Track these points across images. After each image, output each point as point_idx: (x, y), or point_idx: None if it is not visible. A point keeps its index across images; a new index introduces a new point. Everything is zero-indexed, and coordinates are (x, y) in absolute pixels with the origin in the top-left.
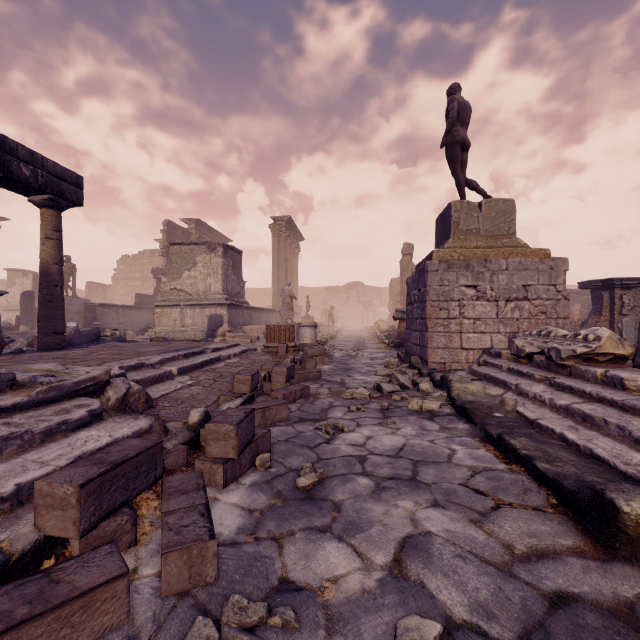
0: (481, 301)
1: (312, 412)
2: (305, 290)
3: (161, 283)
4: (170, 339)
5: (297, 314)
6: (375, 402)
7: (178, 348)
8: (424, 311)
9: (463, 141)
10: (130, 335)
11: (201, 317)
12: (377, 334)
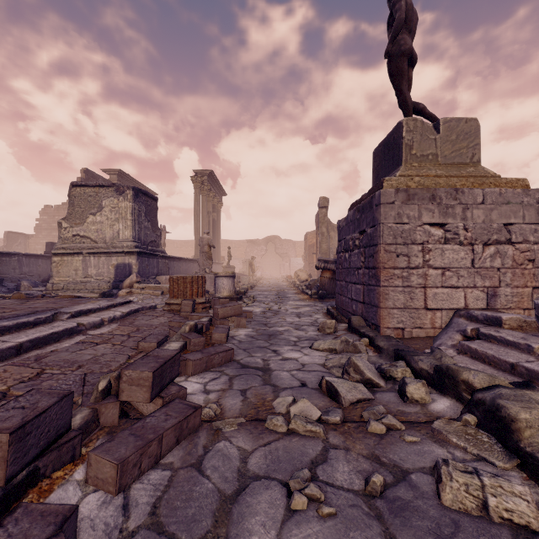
0: (451, 244)
1: (186, 536)
2: (228, 242)
3: (62, 229)
4: (38, 295)
5: (220, 264)
6: (340, 449)
7: (6, 314)
8: (373, 258)
9: (411, 51)
10: (25, 286)
11: (107, 266)
12: (296, 283)
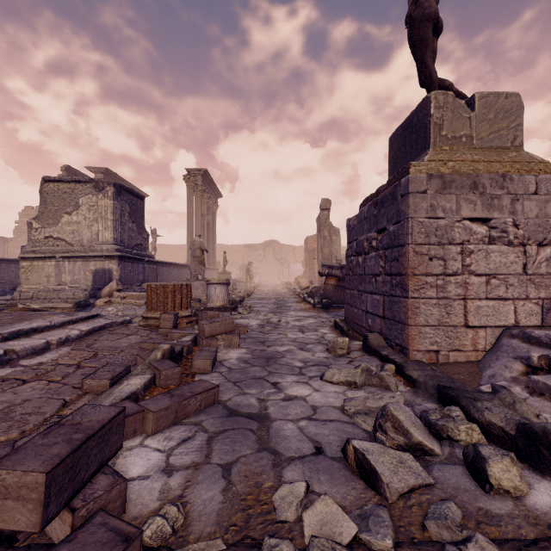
0: (498, 245)
1: None
2: (225, 247)
3: (32, 229)
4: None
5: (215, 270)
6: None
7: None
8: (398, 262)
9: (437, 16)
10: None
11: (83, 272)
12: (296, 290)
